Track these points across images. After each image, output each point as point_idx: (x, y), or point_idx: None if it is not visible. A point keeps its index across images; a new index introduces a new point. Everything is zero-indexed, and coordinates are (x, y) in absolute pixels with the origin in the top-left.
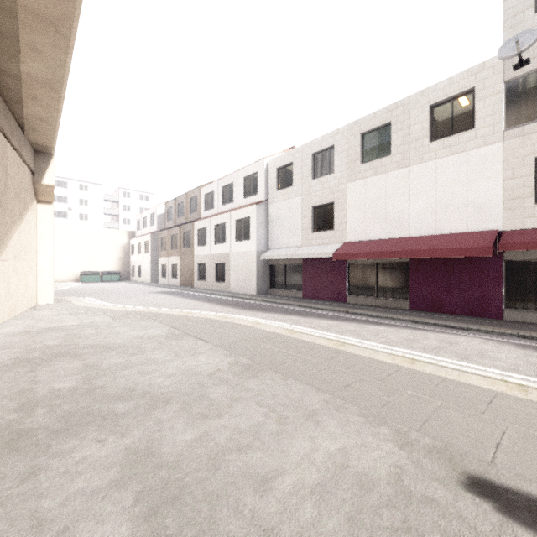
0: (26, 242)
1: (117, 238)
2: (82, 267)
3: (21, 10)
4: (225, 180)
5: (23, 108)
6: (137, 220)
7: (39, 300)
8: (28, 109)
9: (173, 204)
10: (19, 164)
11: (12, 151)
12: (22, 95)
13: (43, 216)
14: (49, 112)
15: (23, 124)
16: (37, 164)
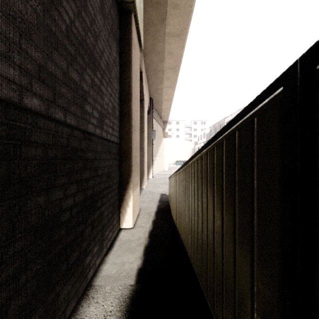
0: (161, 150)
1: (189, 145)
2: (176, 158)
3: (163, 100)
4: (235, 114)
5: (161, 114)
6: (198, 136)
7: (164, 169)
8: (162, 114)
9: (212, 127)
10: (160, 128)
11: (159, 126)
12: (161, 112)
13: (165, 142)
14: (167, 113)
15: (161, 117)
16: (164, 126)
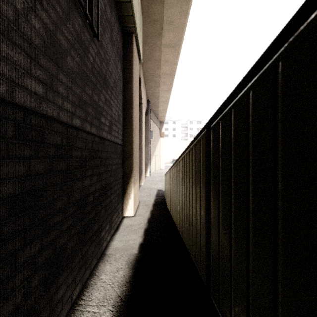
0: (158, 150)
1: (185, 145)
2: (173, 157)
3: (159, 102)
4: None
5: (158, 115)
6: (194, 135)
7: (160, 167)
8: (159, 115)
9: None
10: (157, 128)
11: (156, 126)
12: (158, 113)
13: (161, 141)
14: (164, 114)
15: (158, 118)
16: (160, 126)
